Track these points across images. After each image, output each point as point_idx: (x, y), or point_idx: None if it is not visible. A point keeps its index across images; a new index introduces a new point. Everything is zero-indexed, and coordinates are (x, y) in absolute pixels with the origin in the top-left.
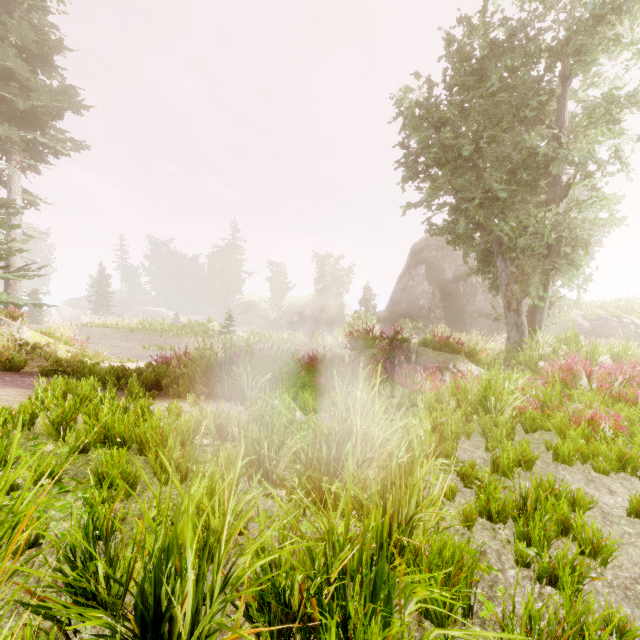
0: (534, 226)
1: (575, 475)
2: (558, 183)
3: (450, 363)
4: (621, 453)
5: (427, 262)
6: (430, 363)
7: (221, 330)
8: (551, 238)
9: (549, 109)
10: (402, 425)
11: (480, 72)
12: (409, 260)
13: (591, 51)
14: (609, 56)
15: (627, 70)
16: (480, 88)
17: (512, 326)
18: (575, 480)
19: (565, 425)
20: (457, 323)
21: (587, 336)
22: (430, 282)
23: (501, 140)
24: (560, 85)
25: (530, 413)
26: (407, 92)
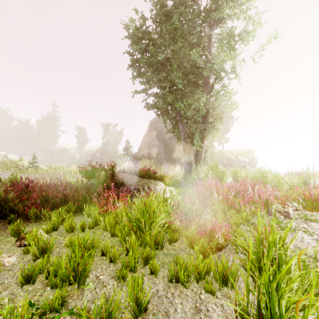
0: (195, 104)
1: (186, 303)
2: (208, 83)
3: (146, 185)
4: (225, 268)
5: (157, 129)
6: (133, 186)
7: (29, 165)
8: (203, 111)
9: (203, 41)
10: (39, 264)
11: (169, 14)
12: (149, 128)
13: (222, 8)
14: (230, 10)
15: (238, 19)
16: (168, 22)
17: (187, 162)
18: (183, 315)
19: (194, 237)
20: (171, 160)
21: (226, 166)
22: (158, 139)
23: (179, 54)
24: (209, 29)
25: (175, 226)
26: (132, 21)
